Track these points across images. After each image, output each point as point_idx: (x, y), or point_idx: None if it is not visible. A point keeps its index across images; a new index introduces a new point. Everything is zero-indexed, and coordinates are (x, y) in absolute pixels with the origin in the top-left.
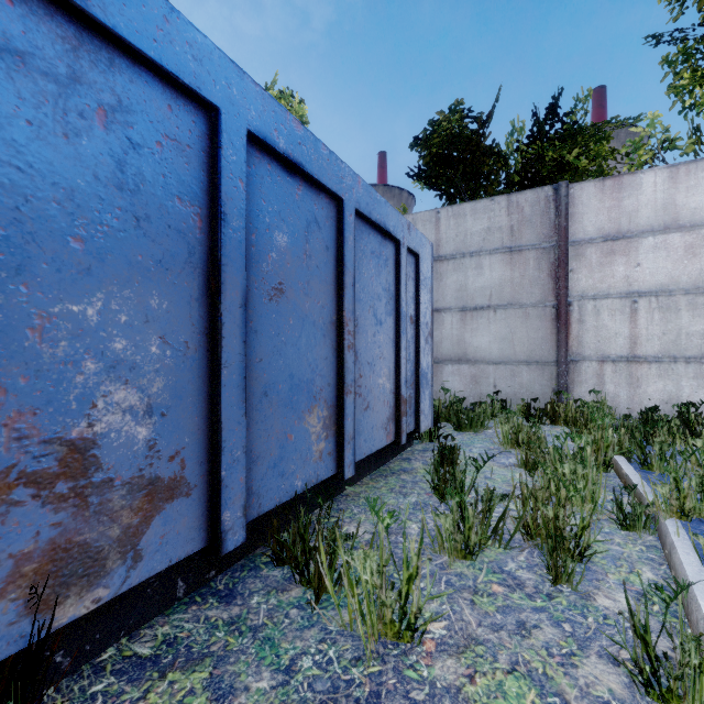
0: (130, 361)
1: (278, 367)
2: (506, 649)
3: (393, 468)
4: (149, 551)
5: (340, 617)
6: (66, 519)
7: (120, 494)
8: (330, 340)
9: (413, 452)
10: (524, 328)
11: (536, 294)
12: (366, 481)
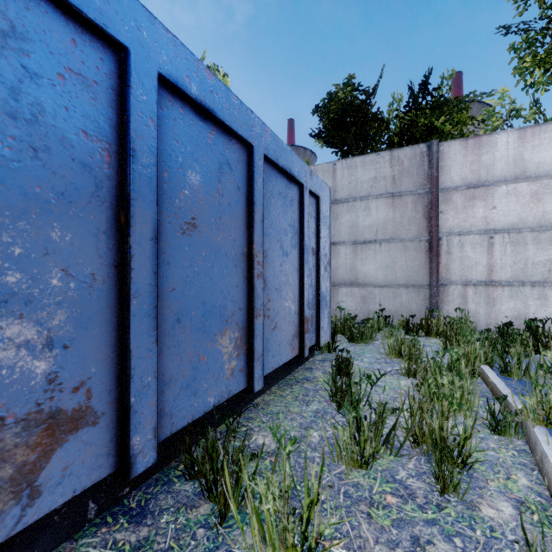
0: (25, 294)
1: (191, 295)
2: None
3: (297, 377)
4: (48, 486)
5: (244, 540)
6: None
7: (13, 432)
8: (241, 269)
9: (314, 362)
10: (403, 258)
11: (413, 230)
12: (274, 390)
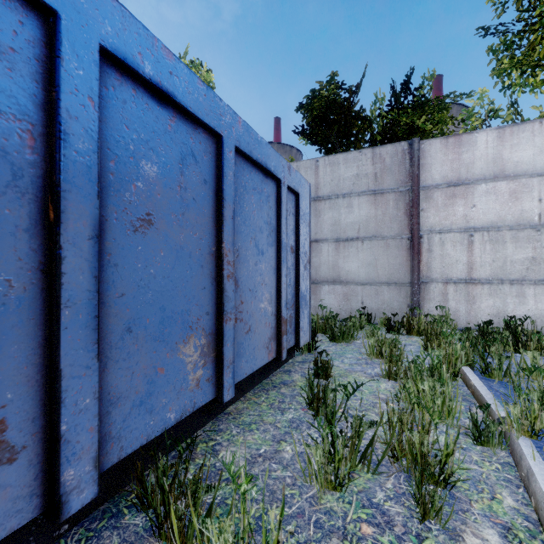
0: None
1: (146, 301)
2: None
3: (275, 381)
4: None
5: None
6: None
7: None
8: (209, 270)
9: (293, 364)
10: (385, 256)
11: (394, 228)
12: (249, 396)
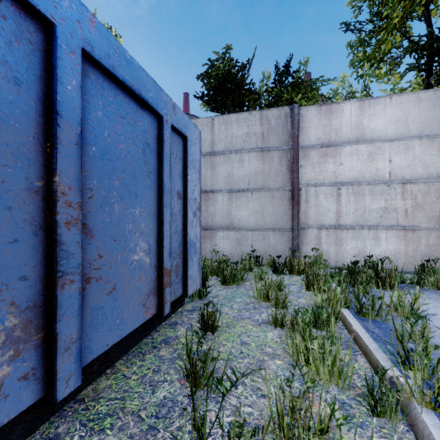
0: None
1: None
2: None
3: (156, 339)
4: None
5: None
6: None
7: None
8: (27, 214)
9: (181, 314)
10: (271, 205)
11: (279, 181)
12: (119, 366)
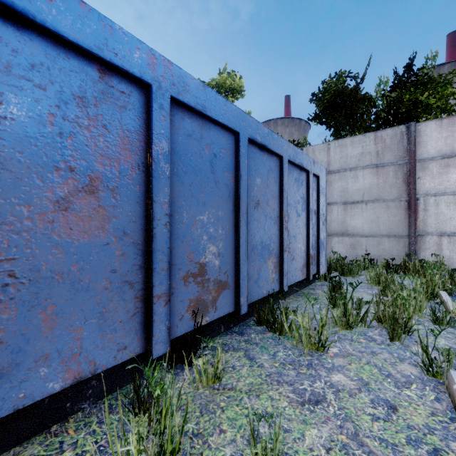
0: (214, 236)
1: (257, 238)
2: (365, 358)
3: (305, 292)
4: (218, 307)
5: (291, 341)
6: (199, 290)
7: (211, 284)
8: (277, 225)
9: (315, 285)
10: (385, 214)
11: (394, 193)
12: (292, 297)
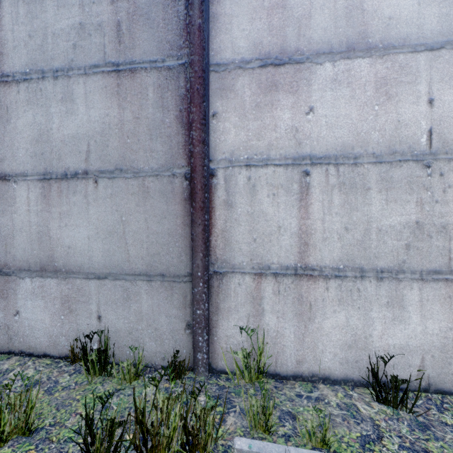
0: None
1: None
2: None
3: None
4: None
5: None
6: None
7: None
8: None
9: None
10: (141, 214)
11: (158, 152)
12: None
